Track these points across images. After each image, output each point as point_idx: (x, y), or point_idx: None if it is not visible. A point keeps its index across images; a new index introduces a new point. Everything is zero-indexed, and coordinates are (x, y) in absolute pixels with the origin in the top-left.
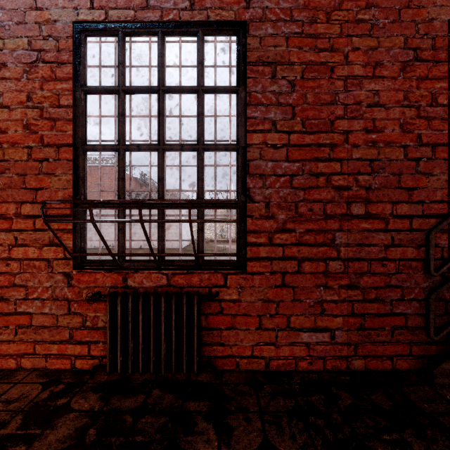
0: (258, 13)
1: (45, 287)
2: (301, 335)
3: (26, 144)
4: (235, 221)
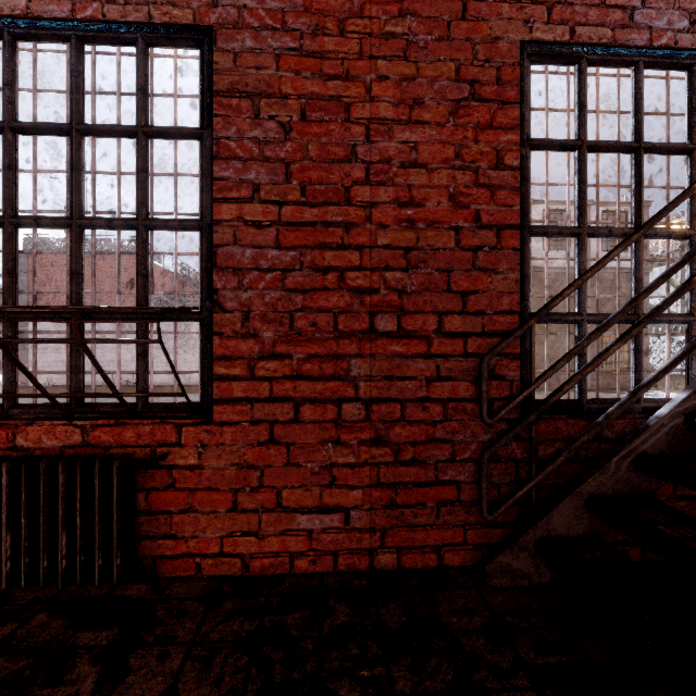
0: (232, 15)
1: None
2: (300, 518)
3: None
4: (154, 341)
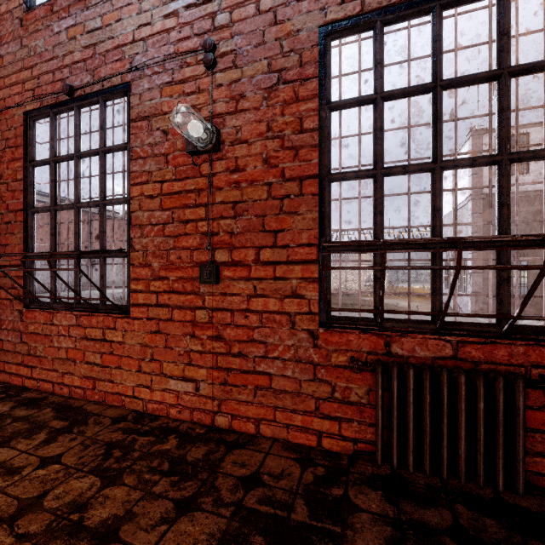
0: None
1: (286, 345)
2: None
3: (265, 181)
4: None
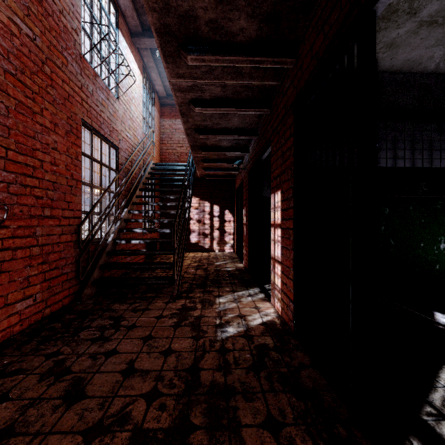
0: None
1: None
2: (15, 306)
3: None
4: (4, 219)
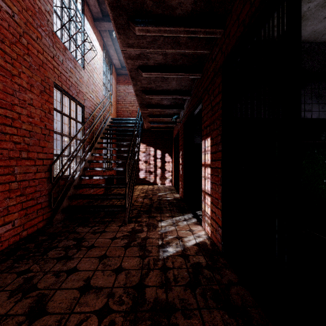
0: None
1: None
2: None
3: None
4: None
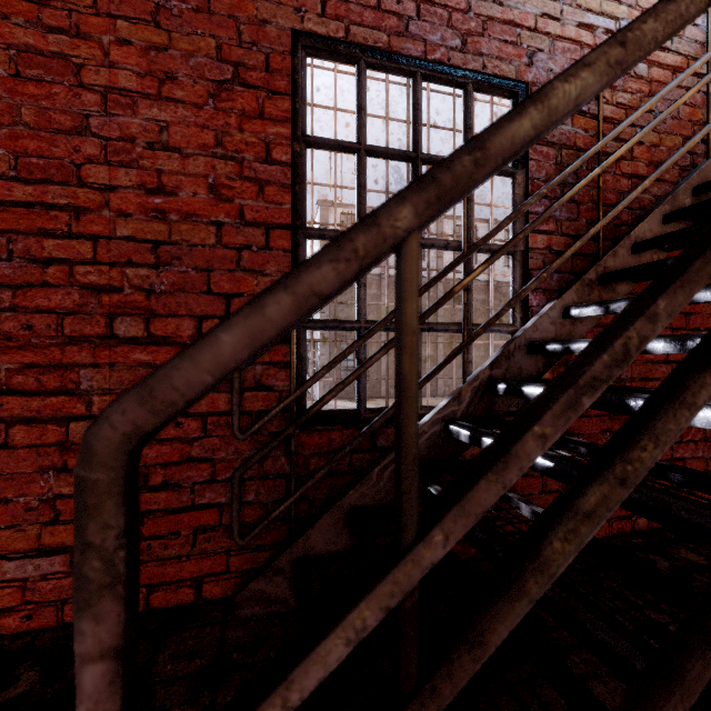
0: None
1: None
2: (10, 565)
3: None
4: None
